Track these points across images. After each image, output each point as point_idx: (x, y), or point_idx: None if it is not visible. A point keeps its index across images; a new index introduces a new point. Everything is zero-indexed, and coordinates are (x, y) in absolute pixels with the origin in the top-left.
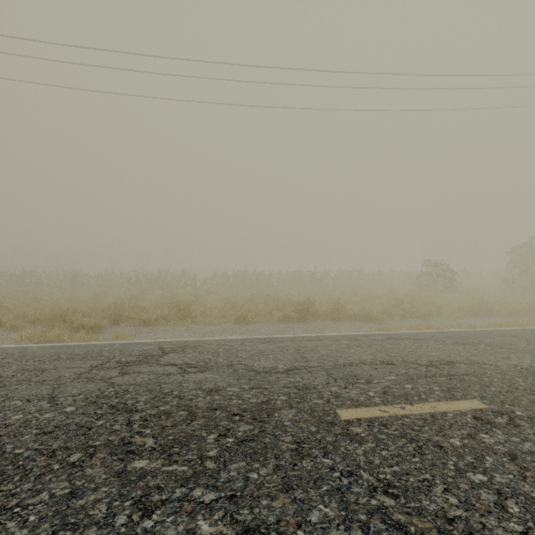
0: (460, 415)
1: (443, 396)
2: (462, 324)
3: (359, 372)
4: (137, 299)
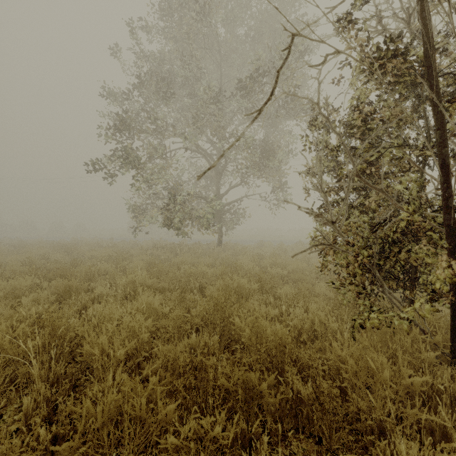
0: None
1: None
2: None
3: None
4: None
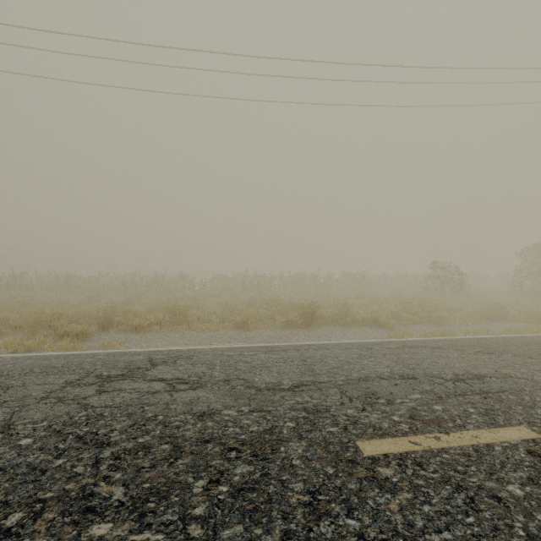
0: (510, 448)
1: (483, 421)
2: (479, 330)
3: (376, 389)
4: (131, 303)
